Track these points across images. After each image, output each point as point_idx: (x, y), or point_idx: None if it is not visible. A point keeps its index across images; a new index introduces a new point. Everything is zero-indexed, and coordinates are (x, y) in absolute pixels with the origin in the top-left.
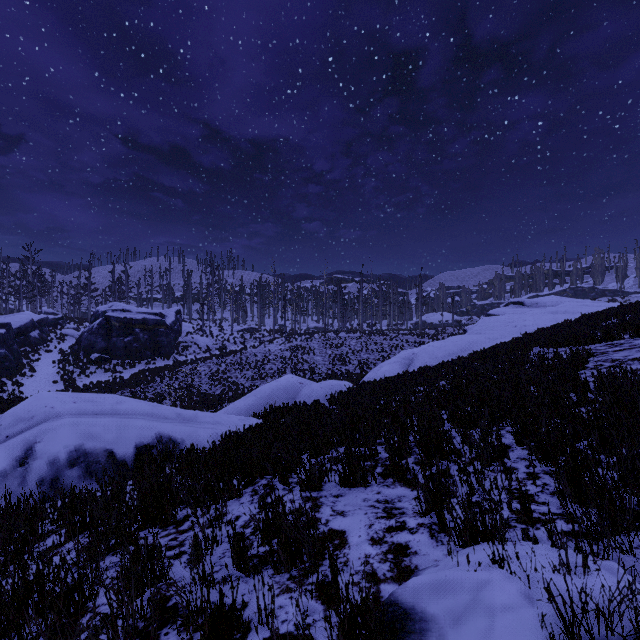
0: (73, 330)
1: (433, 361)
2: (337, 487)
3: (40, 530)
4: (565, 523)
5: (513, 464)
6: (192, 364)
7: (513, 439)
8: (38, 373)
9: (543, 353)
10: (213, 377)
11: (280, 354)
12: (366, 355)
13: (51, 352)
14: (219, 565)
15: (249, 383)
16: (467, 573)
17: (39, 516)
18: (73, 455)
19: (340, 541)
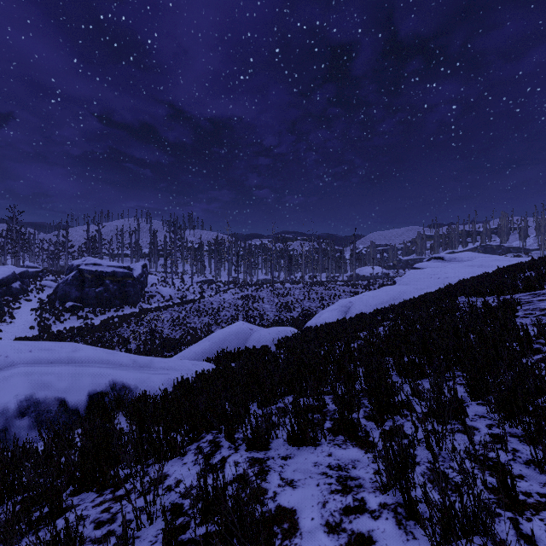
0: (51, 282)
1: (368, 309)
2: (285, 445)
3: None
4: None
5: (472, 423)
6: (156, 311)
7: (465, 392)
8: (17, 320)
9: (472, 302)
10: (174, 323)
11: (233, 302)
12: (308, 303)
13: (30, 301)
14: None
15: (206, 328)
16: None
17: None
18: (23, 405)
19: (290, 525)
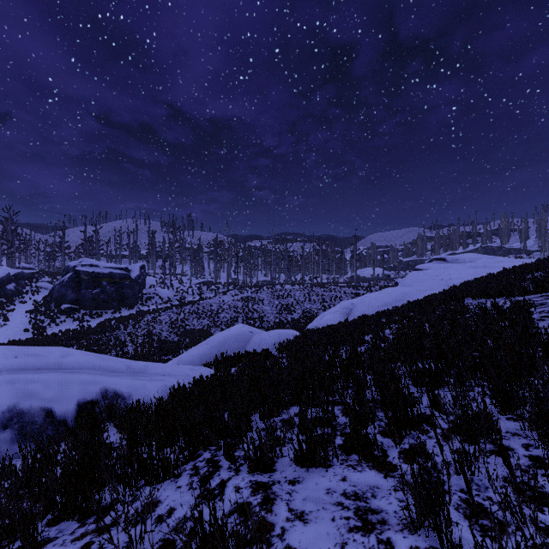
0: (47, 283)
1: (370, 310)
2: (292, 466)
3: None
4: None
5: (505, 441)
6: (154, 313)
7: (490, 404)
8: (11, 322)
9: (481, 304)
10: (173, 325)
11: (233, 304)
12: (309, 305)
13: (25, 303)
14: None
15: (205, 330)
16: None
17: None
18: (5, 416)
19: None
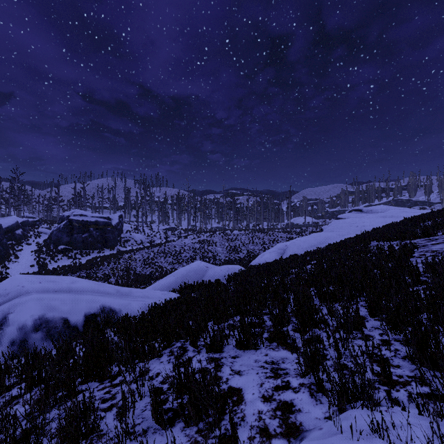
0: (46, 229)
1: (300, 251)
2: (234, 349)
3: (8, 382)
4: (419, 385)
5: (369, 332)
6: (130, 253)
7: (366, 312)
8: (20, 259)
9: (380, 246)
10: (145, 262)
11: (192, 246)
12: (252, 246)
13: (30, 244)
14: (141, 418)
15: (170, 266)
16: (351, 443)
17: (4, 374)
18: (37, 322)
19: (238, 398)
